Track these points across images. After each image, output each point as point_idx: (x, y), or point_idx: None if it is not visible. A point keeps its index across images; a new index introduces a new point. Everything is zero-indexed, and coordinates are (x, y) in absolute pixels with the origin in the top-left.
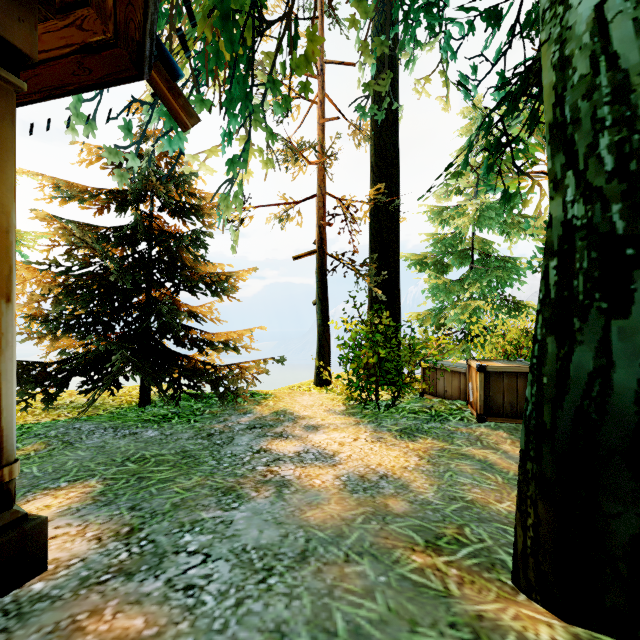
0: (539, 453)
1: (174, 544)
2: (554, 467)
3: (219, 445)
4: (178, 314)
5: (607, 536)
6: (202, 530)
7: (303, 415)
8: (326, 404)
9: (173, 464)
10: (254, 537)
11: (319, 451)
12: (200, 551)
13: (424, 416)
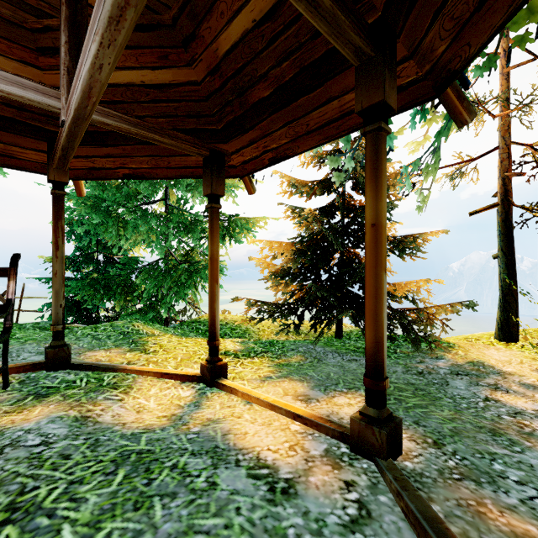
0: None
1: (490, 468)
2: None
3: (438, 384)
4: None
5: None
6: (506, 463)
7: (507, 371)
8: (528, 363)
9: (412, 393)
10: None
11: None
12: (525, 484)
13: None
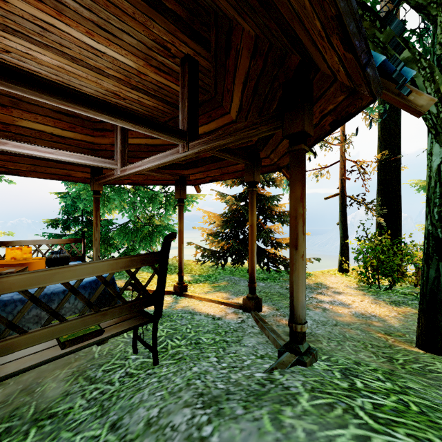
0: (422, 302)
1: None
2: (425, 306)
3: None
4: (267, 232)
5: (439, 327)
6: None
7: (331, 286)
8: (345, 283)
9: (278, 296)
10: (317, 318)
11: (341, 302)
12: None
13: (411, 297)
